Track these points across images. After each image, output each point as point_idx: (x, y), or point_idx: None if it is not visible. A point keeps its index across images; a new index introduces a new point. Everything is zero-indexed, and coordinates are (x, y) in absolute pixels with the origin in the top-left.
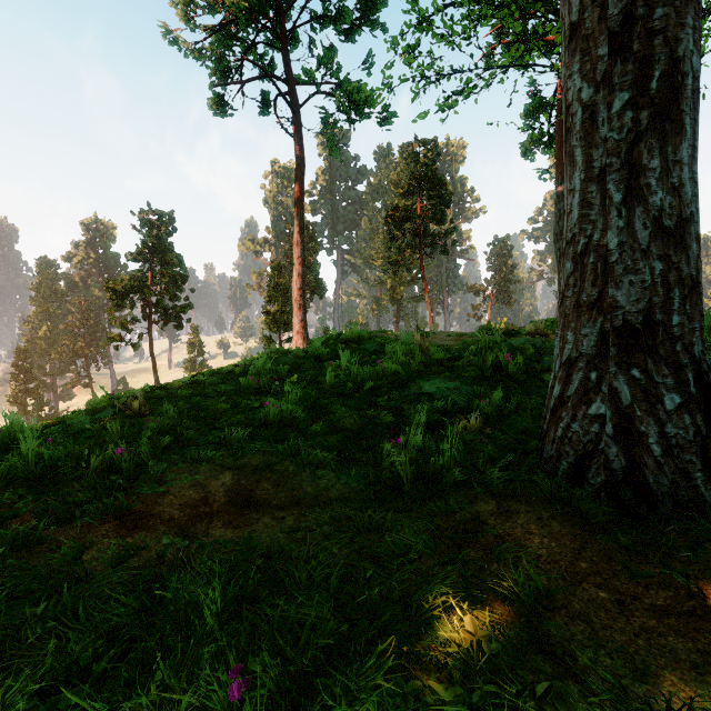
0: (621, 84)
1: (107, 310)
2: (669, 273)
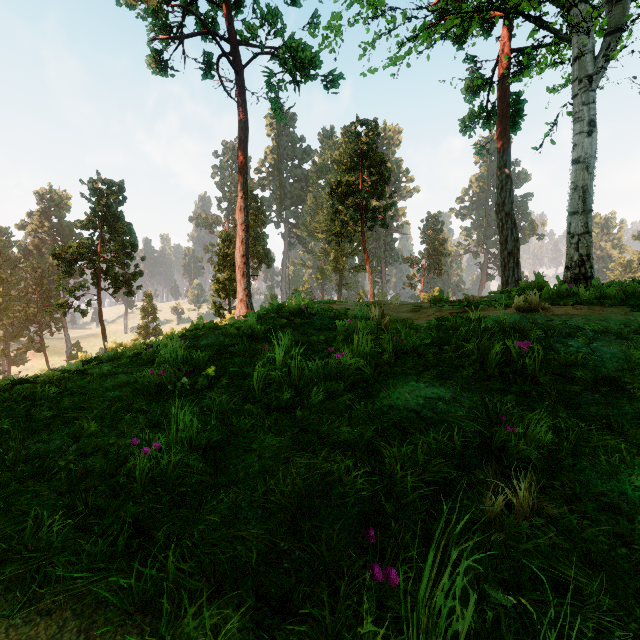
0: None
1: (55, 277)
2: None
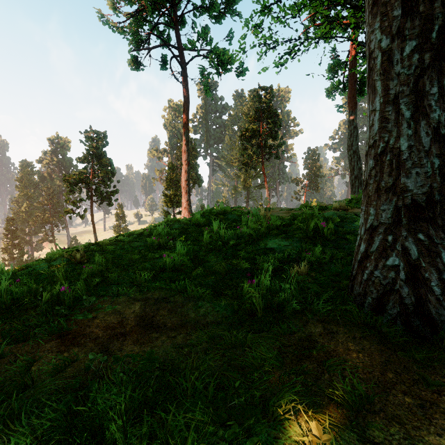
0: (410, 35)
1: (64, 194)
2: (444, 167)
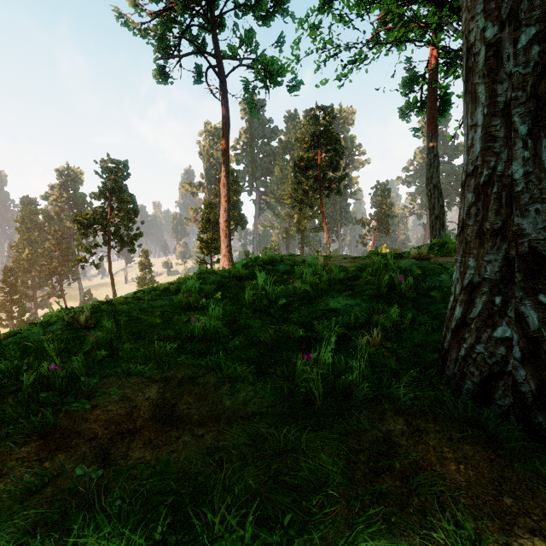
0: (528, 20)
1: (75, 238)
2: None
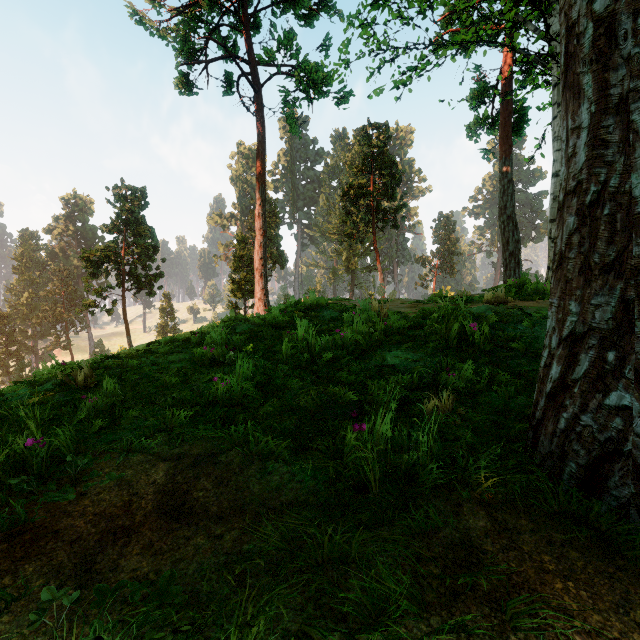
0: None
1: (83, 278)
2: None
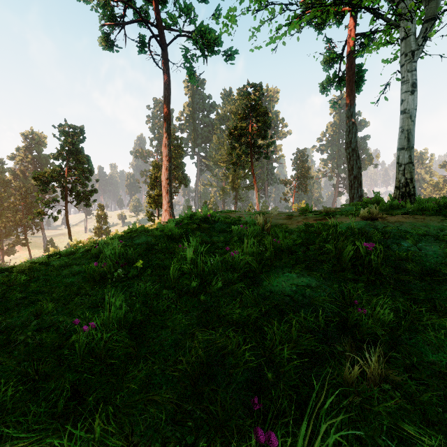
0: None
1: (35, 193)
2: None
